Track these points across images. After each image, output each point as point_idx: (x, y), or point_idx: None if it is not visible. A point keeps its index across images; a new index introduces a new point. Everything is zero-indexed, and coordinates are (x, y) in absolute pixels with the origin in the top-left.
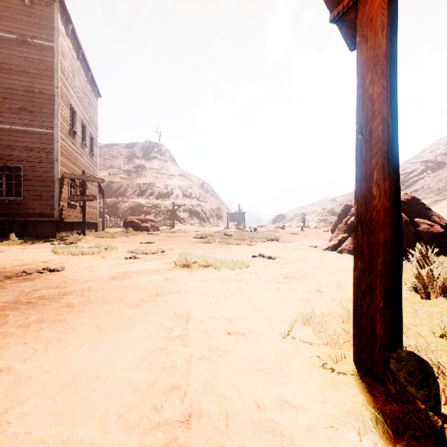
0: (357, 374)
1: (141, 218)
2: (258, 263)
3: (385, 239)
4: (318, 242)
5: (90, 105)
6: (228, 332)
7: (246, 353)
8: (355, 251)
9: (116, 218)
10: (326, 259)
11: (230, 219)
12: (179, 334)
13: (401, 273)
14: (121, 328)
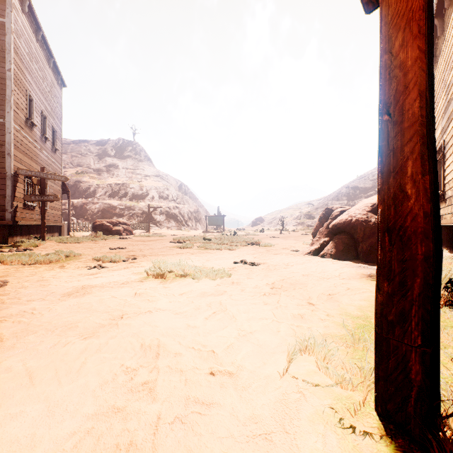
0: (387, 436)
1: (112, 221)
2: (241, 271)
3: (427, 254)
4: (299, 245)
5: (52, 94)
6: (211, 371)
7: (236, 406)
8: (379, 268)
9: (85, 221)
10: (310, 265)
11: (209, 222)
12: (145, 381)
13: (439, 297)
14: (63, 374)
